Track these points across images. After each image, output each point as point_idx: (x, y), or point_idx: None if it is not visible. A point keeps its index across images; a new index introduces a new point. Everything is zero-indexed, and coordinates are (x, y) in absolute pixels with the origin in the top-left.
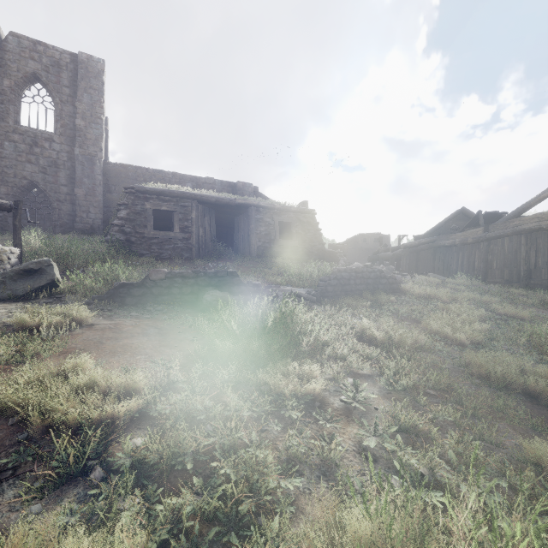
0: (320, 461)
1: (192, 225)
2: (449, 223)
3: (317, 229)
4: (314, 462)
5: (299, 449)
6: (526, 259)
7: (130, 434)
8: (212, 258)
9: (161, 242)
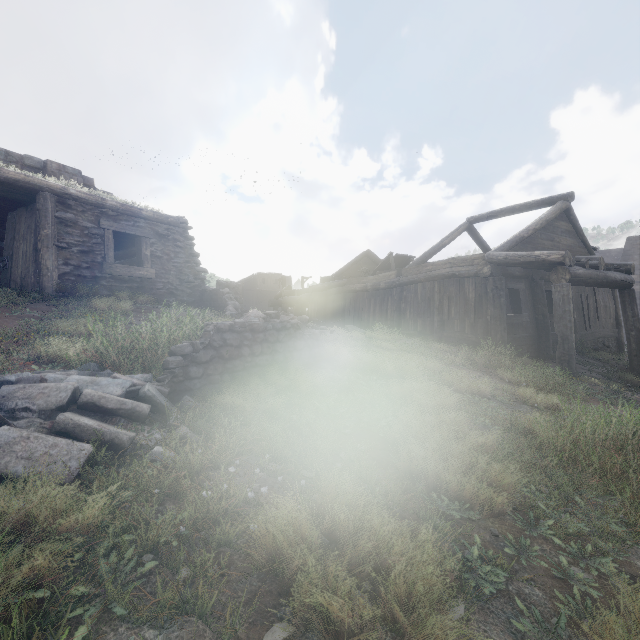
0: None
1: None
2: (355, 266)
3: (191, 254)
4: None
5: None
6: (439, 309)
7: None
8: None
9: None
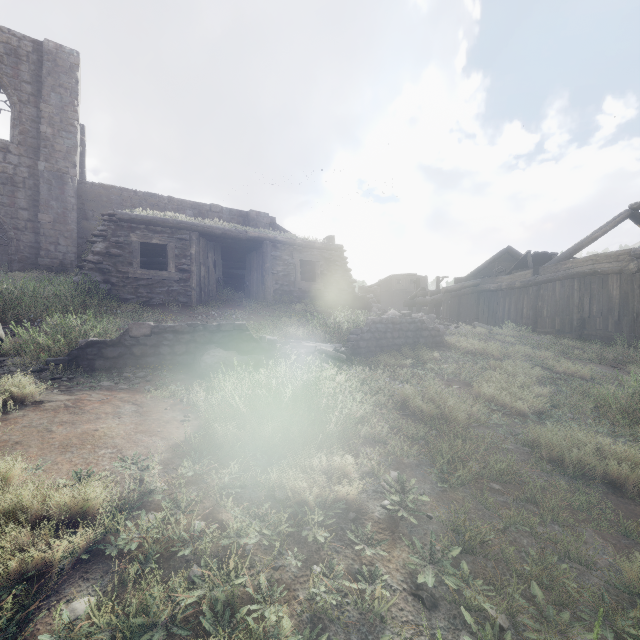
0: (359, 614)
1: (191, 263)
2: (493, 264)
3: (345, 270)
4: (350, 618)
5: (328, 601)
6: (579, 307)
7: (61, 606)
8: (218, 304)
9: (151, 284)
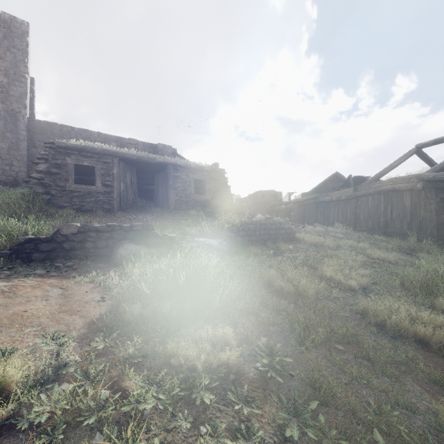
0: None
1: (113, 180)
2: (326, 184)
3: (226, 186)
4: None
5: None
6: (384, 213)
7: None
8: (133, 210)
9: (82, 195)
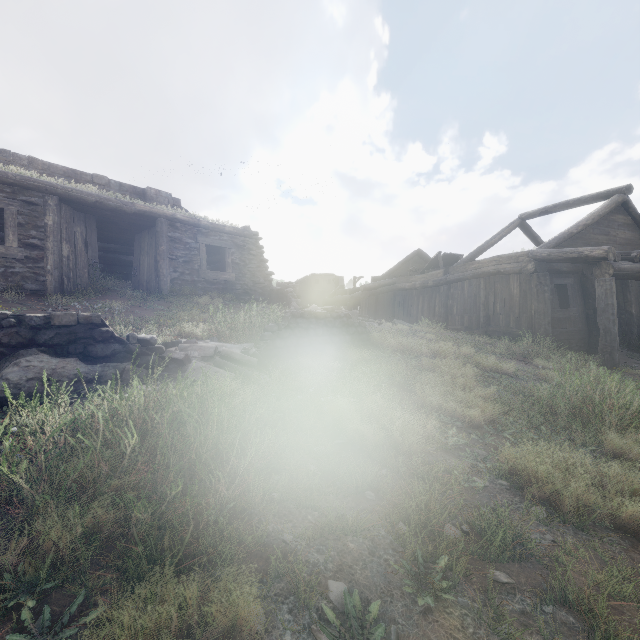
0: None
1: (46, 237)
2: (406, 265)
3: (261, 260)
4: None
5: None
6: (485, 305)
7: None
8: (89, 294)
9: None
